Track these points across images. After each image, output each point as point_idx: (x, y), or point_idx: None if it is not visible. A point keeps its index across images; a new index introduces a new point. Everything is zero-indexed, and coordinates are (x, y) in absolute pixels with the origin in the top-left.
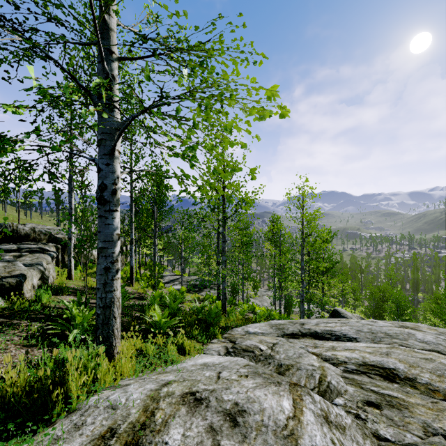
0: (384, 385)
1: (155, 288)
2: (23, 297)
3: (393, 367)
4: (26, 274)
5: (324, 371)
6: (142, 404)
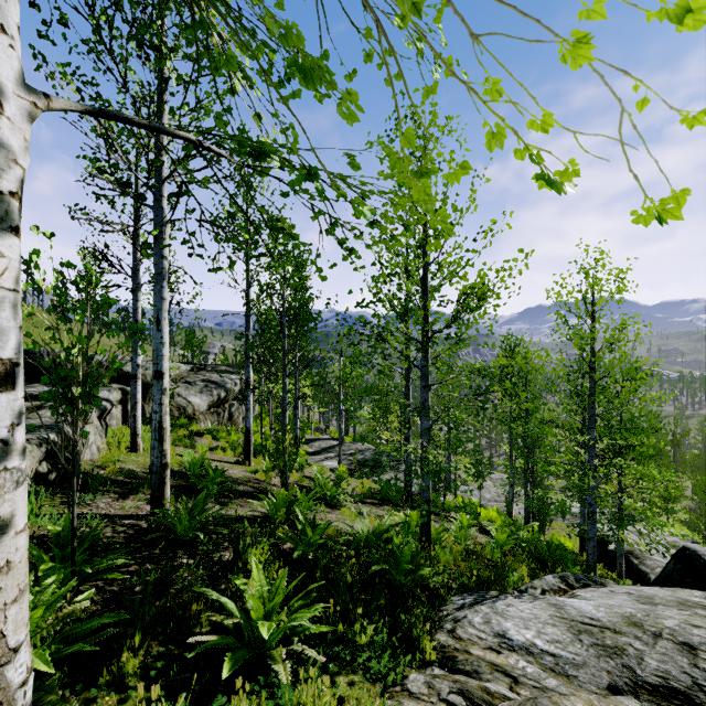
0: None
1: (285, 475)
2: None
3: None
4: None
5: None
6: None
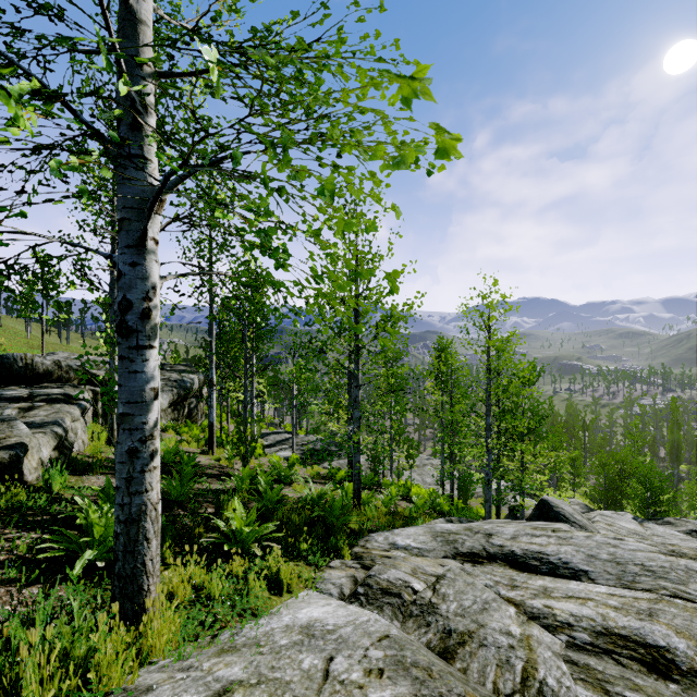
0: (650, 685)
1: (247, 459)
2: (22, 482)
3: (664, 645)
4: (27, 443)
5: (531, 652)
6: None
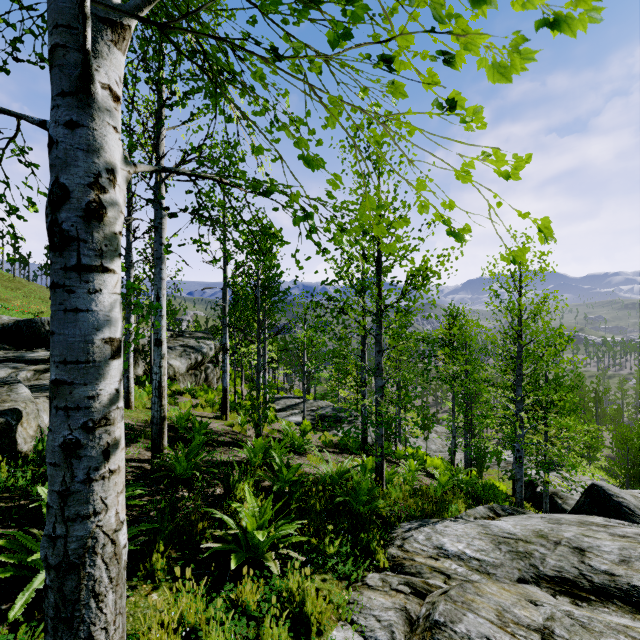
0: None
1: (259, 427)
2: (15, 452)
3: None
4: (21, 408)
5: None
6: None
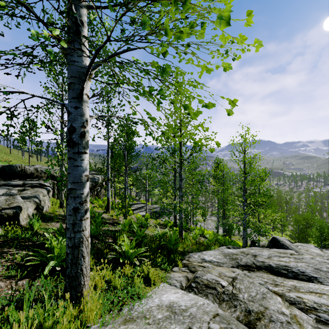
0: None
1: (126, 216)
2: (19, 225)
3: None
4: (21, 206)
5: (301, 326)
6: None
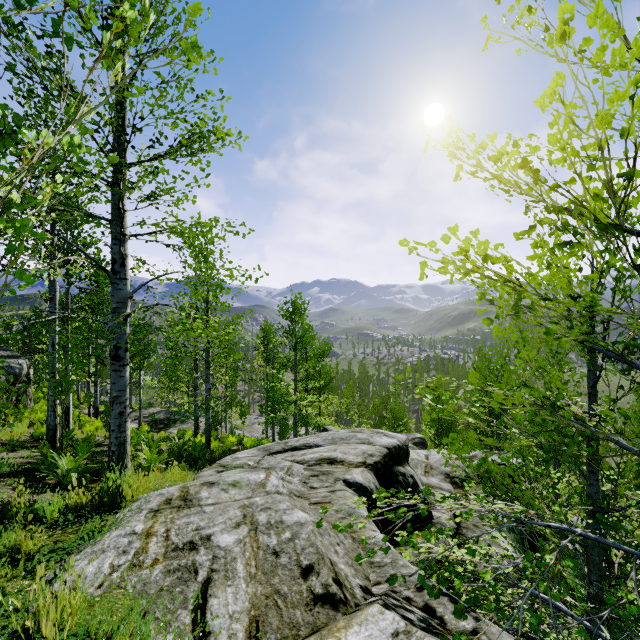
0: (327, 467)
1: None
2: None
3: (336, 457)
4: None
5: (291, 466)
6: (179, 490)
